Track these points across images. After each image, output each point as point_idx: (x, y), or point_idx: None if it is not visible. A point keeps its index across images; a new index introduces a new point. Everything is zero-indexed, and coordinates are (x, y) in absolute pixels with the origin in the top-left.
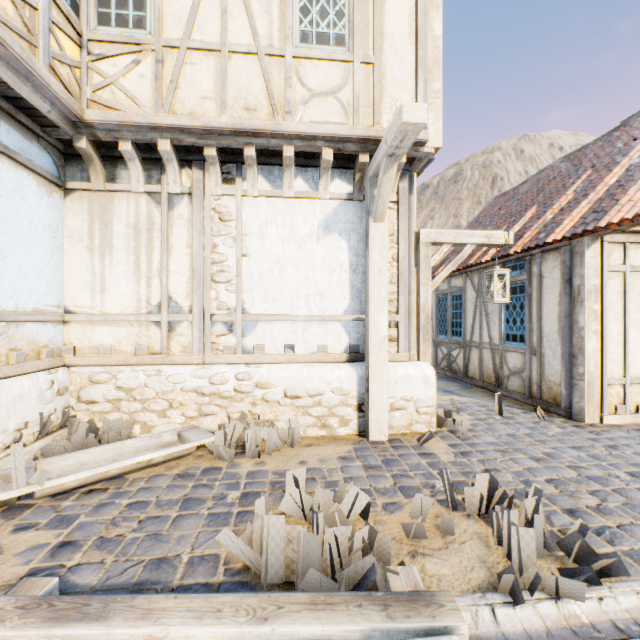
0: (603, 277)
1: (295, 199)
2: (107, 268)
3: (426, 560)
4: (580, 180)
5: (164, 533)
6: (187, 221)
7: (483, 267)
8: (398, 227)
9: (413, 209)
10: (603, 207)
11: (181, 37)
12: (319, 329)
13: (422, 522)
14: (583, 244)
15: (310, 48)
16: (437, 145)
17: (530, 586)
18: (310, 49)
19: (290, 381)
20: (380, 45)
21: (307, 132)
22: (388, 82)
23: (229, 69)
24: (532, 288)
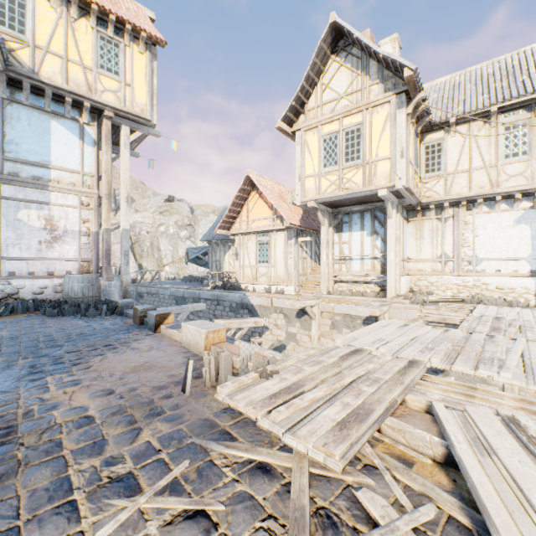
0: None
1: (500, 212)
2: (421, 244)
3: None
4: None
5: None
6: (451, 226)
7: None
8: None
9: None
10: None
11: (453, 170)
12: (513, 263)
13: None
14: None
15: (508, 160)
16: None
17: None
18: (508, 160)
19: (498, 283)
20: None
21: (507, 191)
22: None
23: (472, 176)
24: None
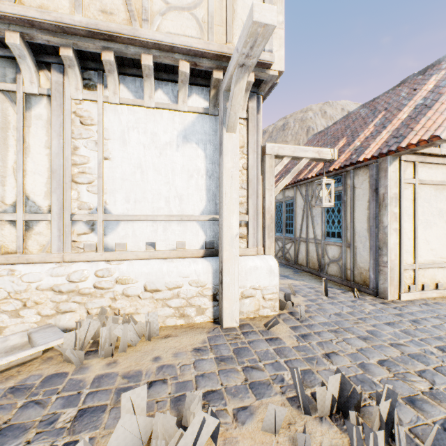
0: (401, 187)
1: (156, 109)
2: None
3: None
4: (377, 118)
5: None
6: (46, 122)
7: (309, 181)
8: (247, 140)
9: (260, 126)
10: (401, 134)
11: None
12: (178, 228)
13: (275, 435)
14: (387, 162)
15: None
16: (280, 69)
17: None
18: None
19: (150, 276)
20: None
21: (164, 41)
22: (239, 7)
23: None
24: (347, 196)
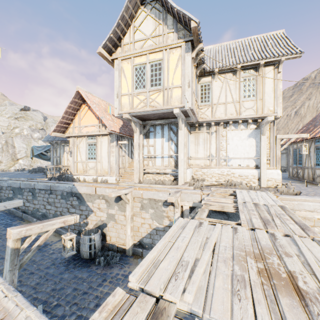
0: None
1: (240, 130)
2: (198, 148)
3: None
4: None
5: None
6: (215, 137)
7: (308, 140)
8: (269, 135)
9: (274, 130)
10: None
11: (216, 102)
12: (247, 161)
13: None
14: None
15: (245, 99)
16: (280, 115)
17: (285, 194)
18: (245, 99)
19: (240, 172)
20: (264, 95)
21: (245, 118)
22: (266, 103)
23: (227, 107)
24: None
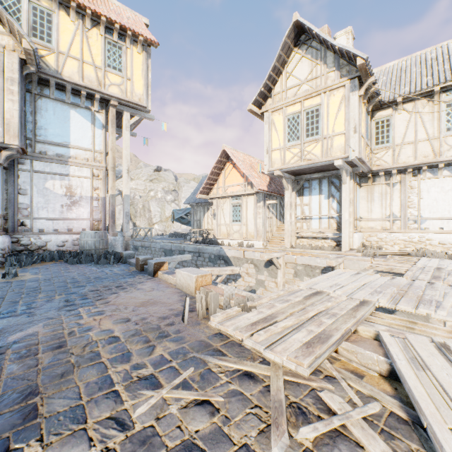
0: None
1: (443, 178)
2: (372, 206)
3: None
4: None
5: None
6: (398, 190)
7: None
8: None
9: None
10: None
11: (400, 142)
12: None
13: None
14: None
15: (450, 132)
16: None
17: None
18: (450, 133)
19: (441, 239)
20: None
21: (448, 160)
22: None
23: (417, 147)
24: None
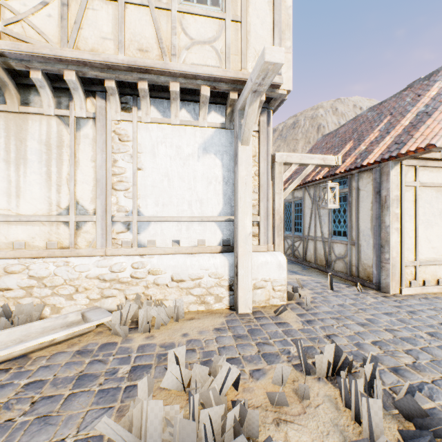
0: (402, 190)
1: (180, 126)
2: (22, 177)
3: (288, 427)
4: (383, 123)
5: (53, 415)
6: (92, 140)
7: (317, 183)
8: (259, 150)
9: (270, 137)
10: (402, 140)
11: None
12: (199, 227)
13: (282, 387)
14: (389, 166)
15: (192, 5)
16: (288, 88)
17: None
18: (192, 6)
19: (176, 268)
20: (246, 8)
21: (189, 71)
22: (252, 37)
23: (125, 16)
24: (352, 198)
